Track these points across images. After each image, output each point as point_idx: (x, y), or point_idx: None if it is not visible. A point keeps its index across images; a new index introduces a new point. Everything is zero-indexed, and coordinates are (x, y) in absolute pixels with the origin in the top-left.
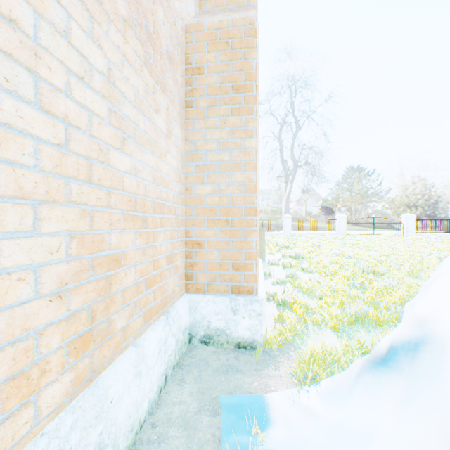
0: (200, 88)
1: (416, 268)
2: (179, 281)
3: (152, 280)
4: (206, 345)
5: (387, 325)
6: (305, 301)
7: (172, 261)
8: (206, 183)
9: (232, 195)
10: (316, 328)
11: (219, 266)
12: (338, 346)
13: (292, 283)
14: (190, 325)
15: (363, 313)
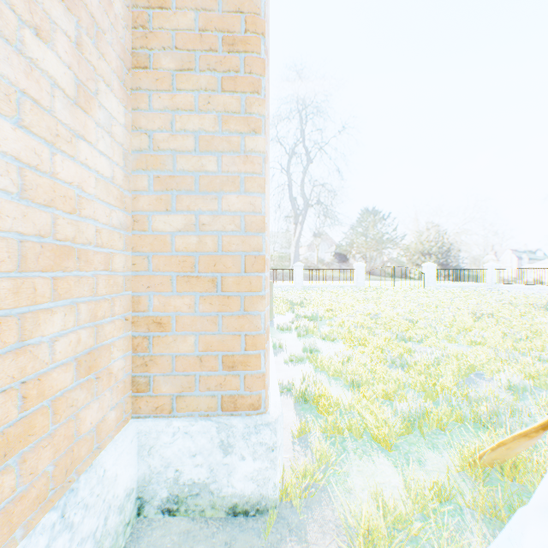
0: (163, 33)
1: (453, 330)
2: (118, 398)
3: (14, 437)
4: (172, 516)
5: (451, 427)
6: (336, 396)
7: (95, 367)
8: (174, 211)
9: (222, 234)
10: (357, 445)
11: (199, 363)
12: (398, 485)
13: (312, 361)
14: (140, 482)
15: (418, 411)
